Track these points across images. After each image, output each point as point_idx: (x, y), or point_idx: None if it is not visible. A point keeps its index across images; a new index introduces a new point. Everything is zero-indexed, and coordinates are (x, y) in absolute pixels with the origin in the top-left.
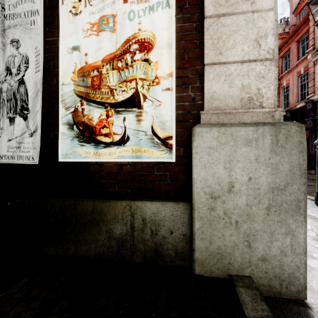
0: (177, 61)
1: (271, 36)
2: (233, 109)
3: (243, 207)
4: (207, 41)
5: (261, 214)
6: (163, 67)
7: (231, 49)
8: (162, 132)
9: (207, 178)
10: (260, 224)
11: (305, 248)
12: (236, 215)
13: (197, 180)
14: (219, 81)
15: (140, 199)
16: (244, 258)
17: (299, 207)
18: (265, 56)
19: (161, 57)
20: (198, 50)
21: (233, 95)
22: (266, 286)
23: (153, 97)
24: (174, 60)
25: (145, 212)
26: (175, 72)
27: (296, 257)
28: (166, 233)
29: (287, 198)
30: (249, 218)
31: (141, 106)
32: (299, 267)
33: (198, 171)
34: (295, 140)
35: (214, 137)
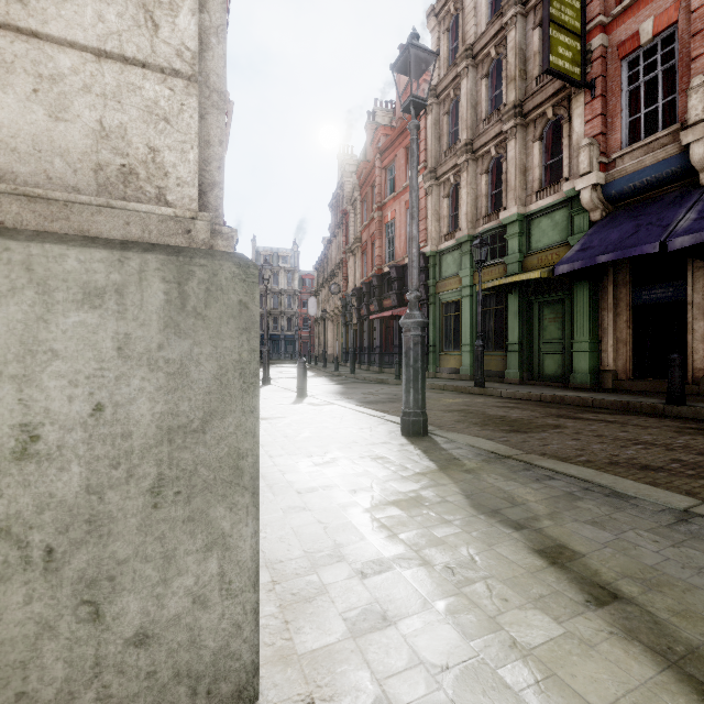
0: None
1: (189, 13)
2: (71, 190)
3: (75, 499)
4: None
5: (136, 511)
6: None
7: None
8: None
9: None
10: (133, 539)
11: (255, 571)
12: (47, 530)
13: None
14: (15, 89)
15: None
16: (77, 658)
17: (242, 471)
18: (171, 62)
19: None
20: None
21: (70, 147)
22: None
23: None
24: None
25: None
26: None
27: (233, 602)
28: None
29: (211, 453)
30: (96, 531)
31: None
32: (241, 624)
33: None
34: (231, 300)
35: None
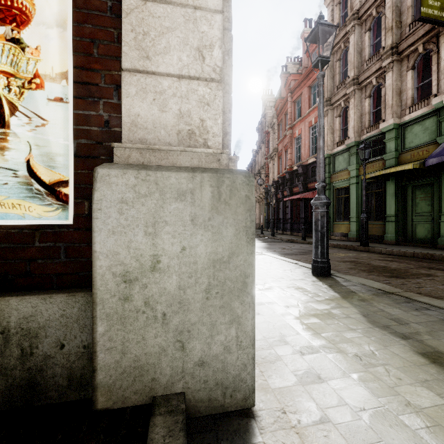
0: (79, 56)
1: (218, 48)
2: (167, 145)
3: (174, 291)
4: (126, 34)
5: (199, 300)
6: (49, 59)
7: (164, 54)
8: (48, 173)
9: (118, 250)
10: (198, 313)
11: (253, 338)
12: (163, 304)
13: (100, 255)
14: (146, 100)
15: (3, 293)
16: (175, 367)
17: (247, 284)
18: (210, 75)
19: (46, 42)
20: (115, 45)
21: (167, 124)
22: (205, 402)
23: (30, 110)
24: (70, 52)
25: (8, 318)
26: (75, 73)
27: (243, 352)
28: (52, 348)
29: (232, 273)
30: (182, 307)
31: (6, 123)
32: (246, 364)
33: (102, 240)
34: (241, 195)
35: (130, 186)
